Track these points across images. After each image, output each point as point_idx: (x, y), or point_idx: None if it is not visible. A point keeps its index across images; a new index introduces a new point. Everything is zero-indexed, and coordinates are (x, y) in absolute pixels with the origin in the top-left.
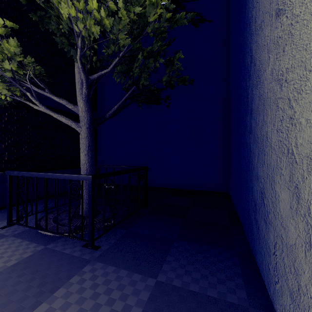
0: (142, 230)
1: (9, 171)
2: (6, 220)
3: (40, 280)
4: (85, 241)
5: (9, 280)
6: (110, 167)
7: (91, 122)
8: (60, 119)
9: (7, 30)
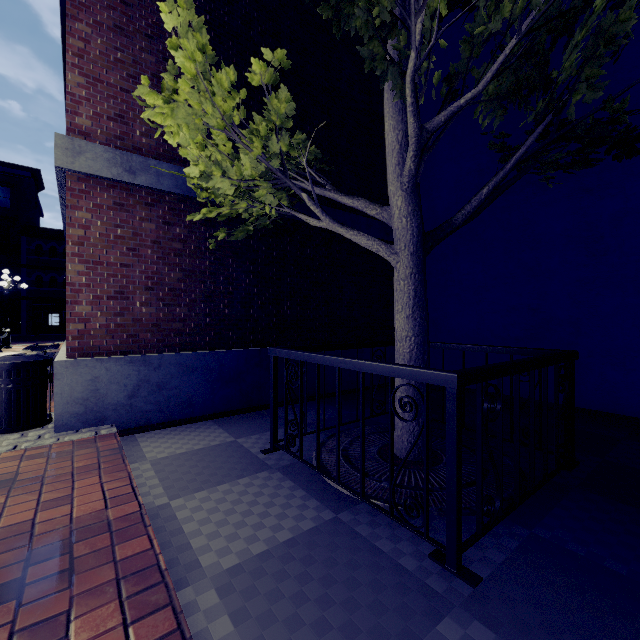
0: (584, 548)
1: (273, 349)
2: (265, 432)
3: (342, 611)
4: (435, 545)
5: (284, 581)
6: (453, 347)
7: (420, 240)
8: (357, 241)
9: (274, 78)
